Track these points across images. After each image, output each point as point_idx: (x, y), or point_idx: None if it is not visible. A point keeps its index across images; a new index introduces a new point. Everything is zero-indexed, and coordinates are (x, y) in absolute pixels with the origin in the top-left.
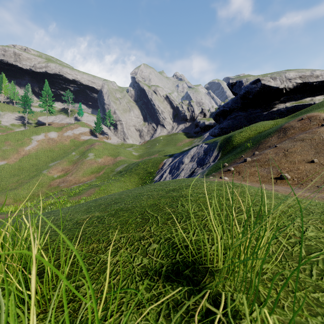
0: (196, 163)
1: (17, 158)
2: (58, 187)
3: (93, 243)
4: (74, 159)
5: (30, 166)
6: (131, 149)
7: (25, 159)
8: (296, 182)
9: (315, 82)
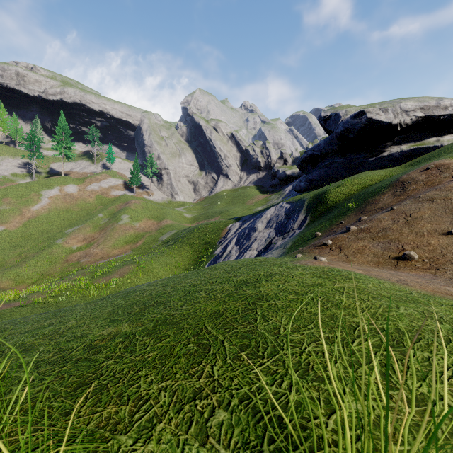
0: (274, 231)
1: (21, 221)
2: (78, 263)
3: (110, 402)
4: (101, 223)
5: (38, 234)
6: (182, 209)
7: (32, 223)
8: (429, 265)
9: (442, 116)
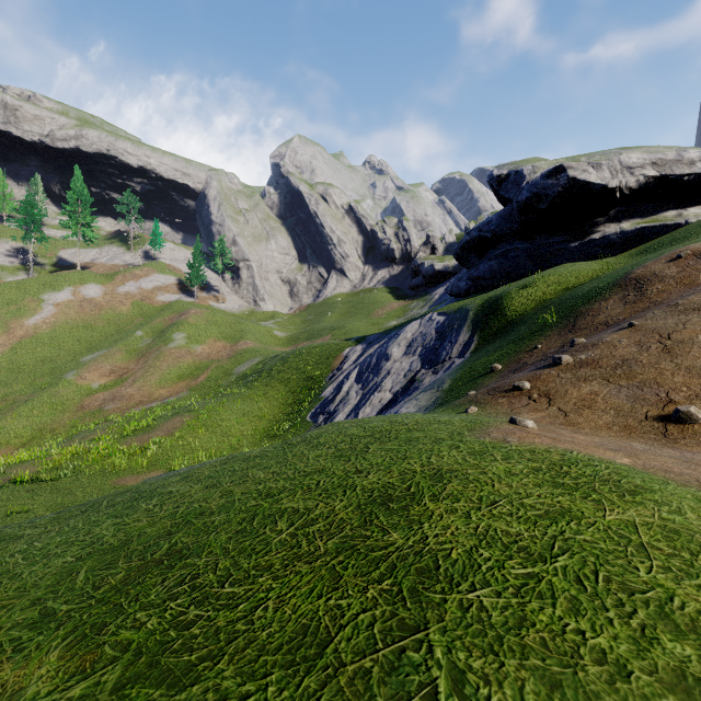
0: (419, 359)
1: (7, 343)
2: (100, 412)
3: None
4: (139, 346)
5: (36, 363)
6: (272, 324)
7: (25, 346)
8: None
9: (686, 176)
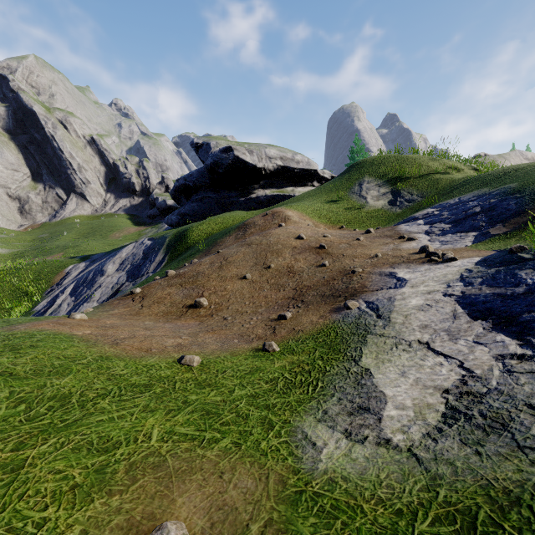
0: (126, 274)
1: None
2: None
3: None
4: None
5: None
6: None
7: None
8: (210, 312)
9: (296, 169)
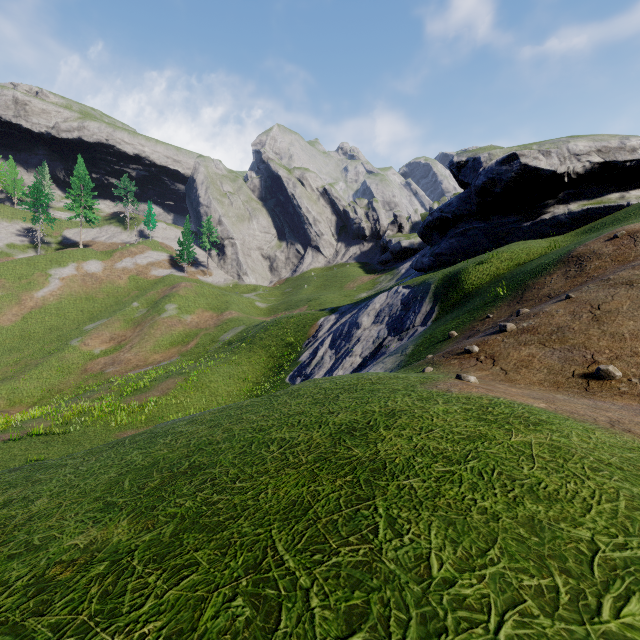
0: (386, 328)
1: (19, 314)
2: (102, 374)
3: None
4: (136, 316)
5: (44, 331)
6: (254, 296)
7: (35, 316)
8: None
9: (628, 162)
